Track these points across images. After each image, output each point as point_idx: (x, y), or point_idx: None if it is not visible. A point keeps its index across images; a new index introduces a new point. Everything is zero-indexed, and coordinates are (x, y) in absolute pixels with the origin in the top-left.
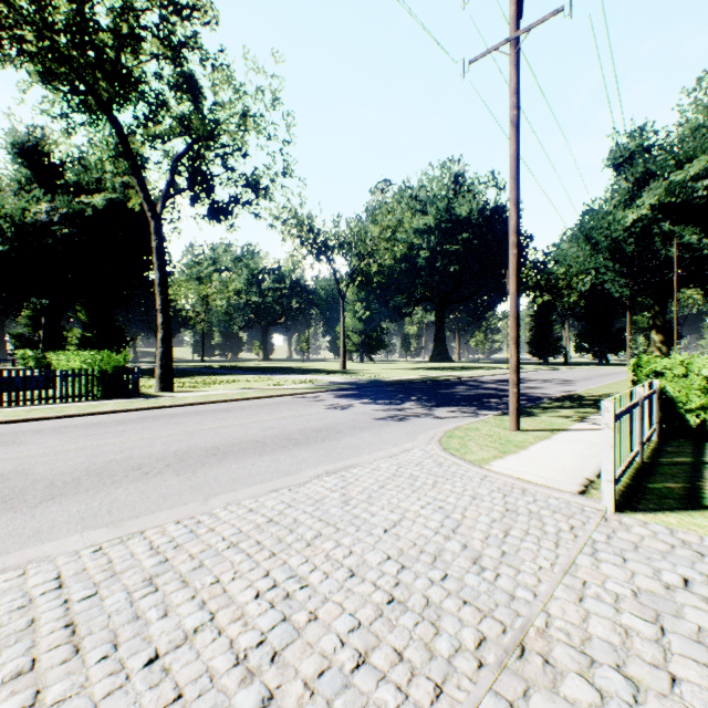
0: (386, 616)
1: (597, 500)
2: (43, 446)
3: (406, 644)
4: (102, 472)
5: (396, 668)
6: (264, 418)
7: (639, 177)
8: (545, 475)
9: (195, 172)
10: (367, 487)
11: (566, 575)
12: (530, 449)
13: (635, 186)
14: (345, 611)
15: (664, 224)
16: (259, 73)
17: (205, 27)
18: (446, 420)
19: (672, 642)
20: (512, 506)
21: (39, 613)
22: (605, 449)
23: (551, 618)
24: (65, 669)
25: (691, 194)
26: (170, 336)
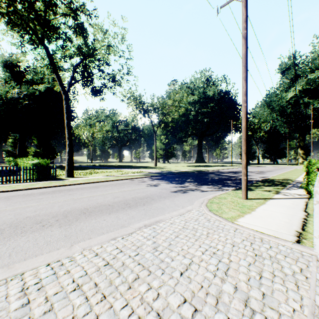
0: None
1: (310, 248)
2: None
3: None
4: (18, 225)
5: None
6: (115, 191)
7: (293, 77)
8: (271, 228)
9: (84, 71)
10: (168, 236)
11: None
12: (257, 211)
13: (291, 81)
14: None
15: (305, 98)
16: (115, 26)
17: None
18: (207, 193)
19: None
20: (258, 251)
21: None
22: (317, 217)
23: None
24: None
25: (318, 84)
26: (72, 150)
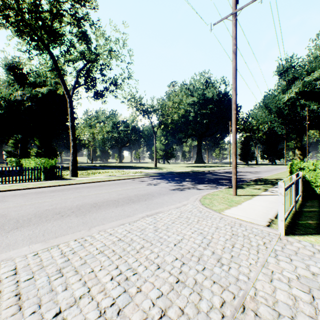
0: (175, 290)
1: (276, 229)
2: (15, 202)
3: (185, 305)
4: (41, 215)
5: (180, 318)
6: (119, 189)
7: (290, 79)
8: (250, 217)
9: (87, 76)
10: (166, 223)
11: (263, 268)
12: (242, 204)
13: (288, 83)
14: (155, 287)
15: (301, 100)
16: (117, 32)
17: (92, 10)
18: (202, 190)
19: (318, 304)
20: (235, 232)
21: (3, 288)
22: (280, 205)
23: (257, 291)
24: (13, 319)
25: (314, 87)
26: (76, 152)
